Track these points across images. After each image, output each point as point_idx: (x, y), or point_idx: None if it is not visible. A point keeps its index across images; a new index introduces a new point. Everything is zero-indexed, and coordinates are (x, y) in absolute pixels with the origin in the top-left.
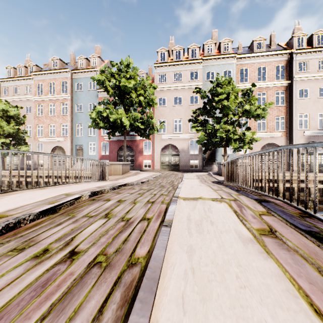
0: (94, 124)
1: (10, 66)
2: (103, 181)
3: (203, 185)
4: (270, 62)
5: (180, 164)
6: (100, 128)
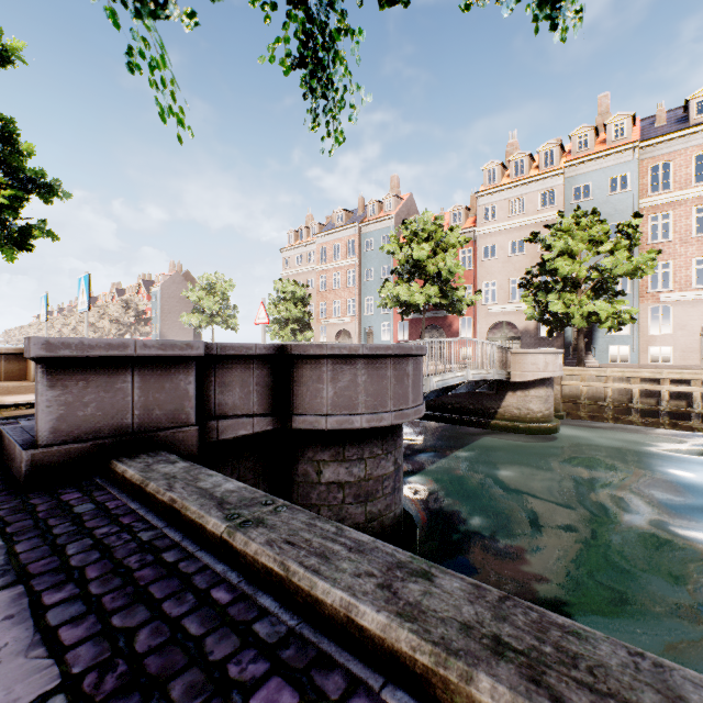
0: (384, 303)
1: (292, 230)
2: None
3: None
4: None
5: None
6: (391, 307)
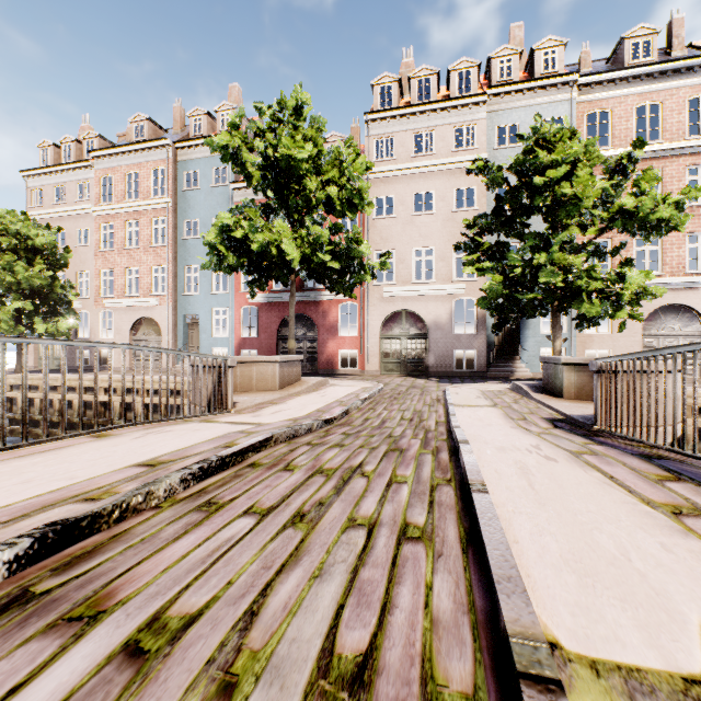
0: (216, 262)
1: (48, 143)
2: (215, 415)
3: (561, 459)
4: (673, 91)
5: (431, 360)
6: (230, 271)
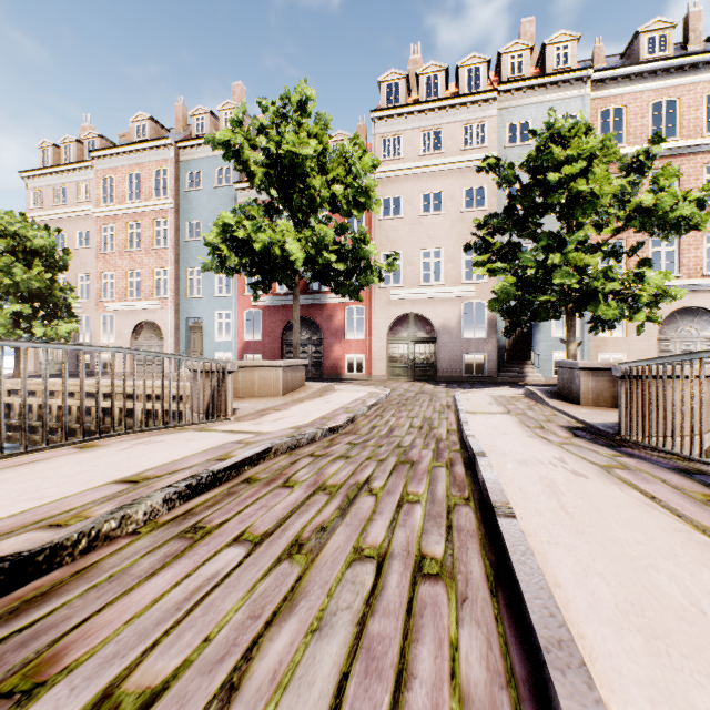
0: (218, 263)
1: (48, 143)
2: (213, 423)
3: (591, 475)
4: (690, 86)
5: (439, 365)
6: (233, 272)
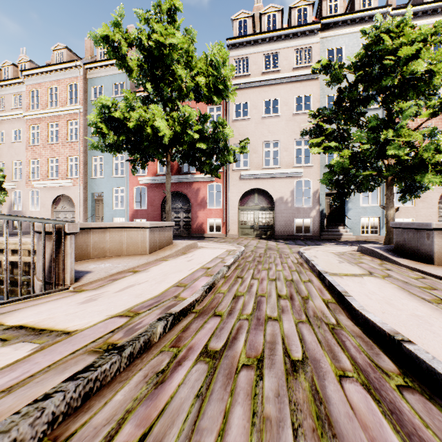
0: (104, 144)
1: None
2: (29, 301)
3: None
4: None
5: (277, 226)
6: (116, 152)
